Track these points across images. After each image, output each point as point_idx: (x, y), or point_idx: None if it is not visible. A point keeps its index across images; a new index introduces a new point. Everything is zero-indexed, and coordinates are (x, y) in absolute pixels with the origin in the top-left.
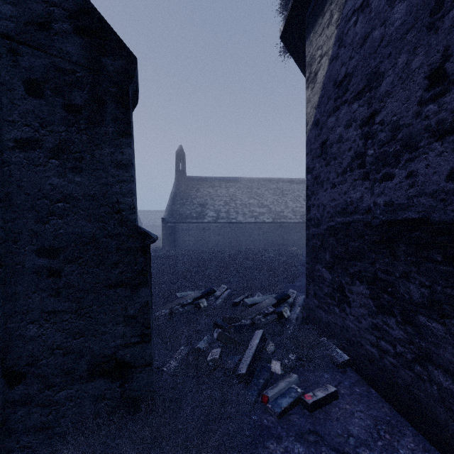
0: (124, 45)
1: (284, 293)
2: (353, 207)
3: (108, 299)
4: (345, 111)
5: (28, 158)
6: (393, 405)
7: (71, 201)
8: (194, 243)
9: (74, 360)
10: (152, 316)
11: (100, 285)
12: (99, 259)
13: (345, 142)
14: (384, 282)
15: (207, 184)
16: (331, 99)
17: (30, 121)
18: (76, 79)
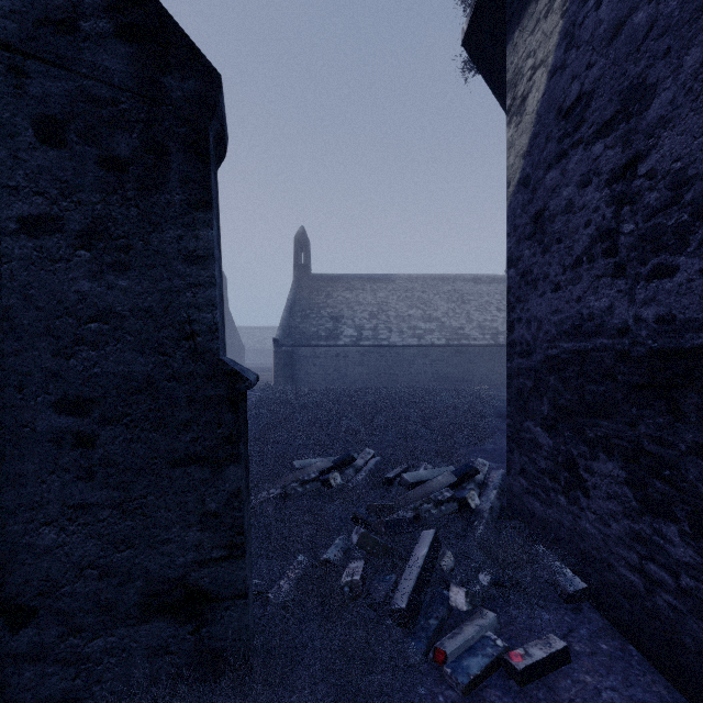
0: (199, 53)
1: (468, 465)
2: (594, 324)
3: (174, 484)
4: (578, 157)
5: (40, 249)
6: (673, 681)
7: (111, 320)
8: (322, 378)
9: (117, 586)
10: (248, 510)
11: (160, 461)
12: (158, 418)
13: (579, 211)
14: (655, 459)
15: (343, 286)
16: (552, 140)
17: (45, 187)
18: (120, 115)
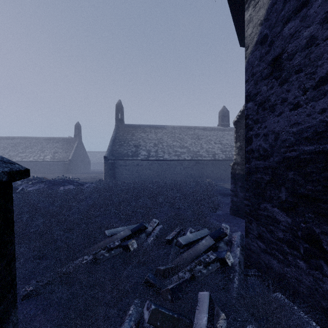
0: None
1: (220, 231)
2: None
3: None
4: None
5: None
6: None
7: None
8: (129, 176)
9: None
10: None
11: None
12: None
13: (324, 41)
14: None
15: (140, 130)
16: None
17: None
18: None
